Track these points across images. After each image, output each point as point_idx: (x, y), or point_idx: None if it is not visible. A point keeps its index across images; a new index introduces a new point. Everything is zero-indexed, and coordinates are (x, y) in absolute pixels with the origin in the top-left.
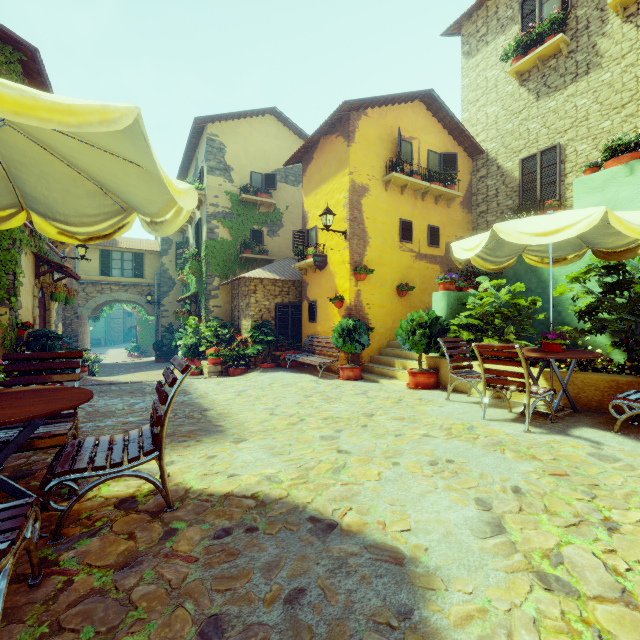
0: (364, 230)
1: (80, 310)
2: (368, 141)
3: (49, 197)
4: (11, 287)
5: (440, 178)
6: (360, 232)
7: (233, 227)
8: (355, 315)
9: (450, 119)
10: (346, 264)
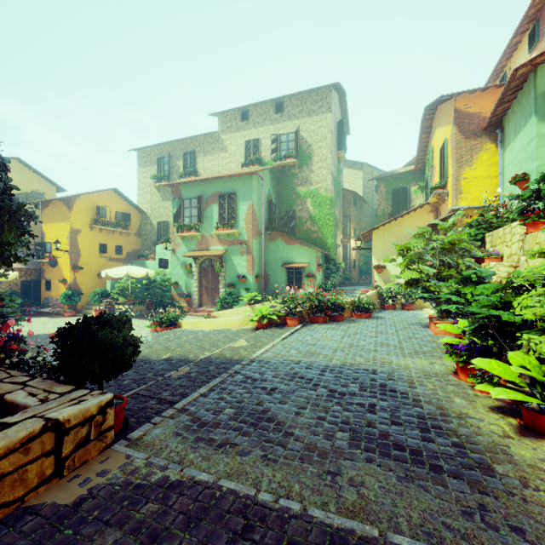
0: (79, 249)
1: None
2: (81, 209)
3: None
4: None
5: (121, 225)
6: (76, 250)
7: None
8: (74, 288)
9: (127, 199)
10: (68, 265)
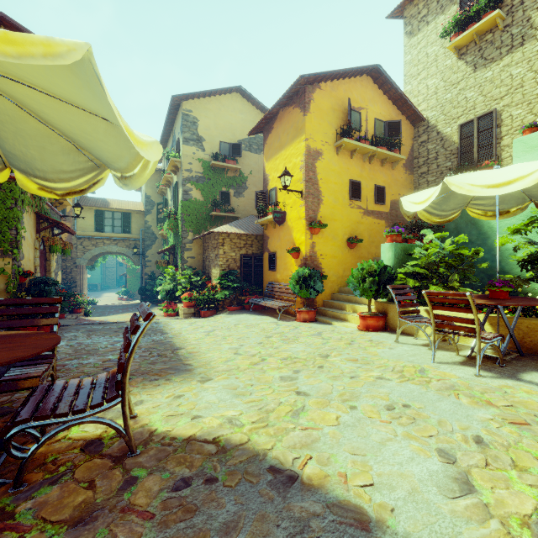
0: (318, 189)
1: (78, 261)
2: (322, 111)
3: (27, 154)
4: (14, 240)
5: (386, 143)
6: (314, 191)
7: (204, 189)
8: (310, 264)
9: (394, 91)
10: (302, 219)
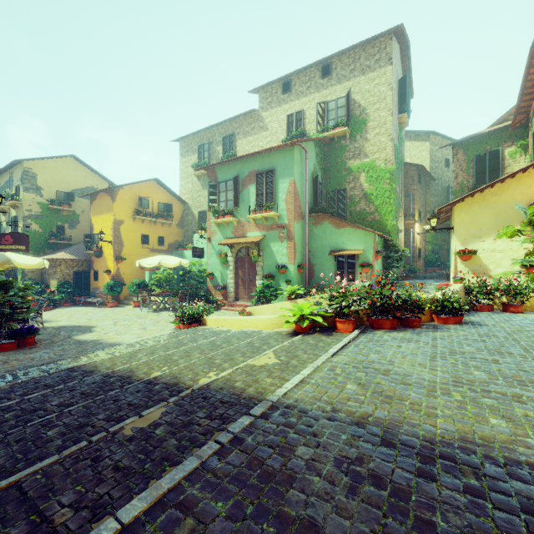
0: (122, 240)
1: None
2: (124, 200)
3: None
4: None
5: (163, 216)
6: (119, 241)
7: (43, 224)
8: (116, 279)
9: (169, 189)
10: (112, 256)
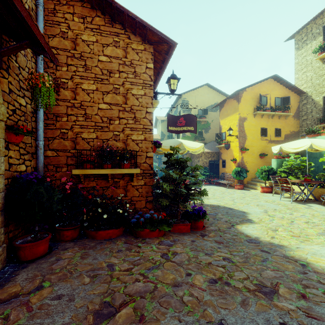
0: (245, 134)
1: None
2: (246, 100)
3: None
4: None
5: (280, 109)
6: (243, 135)
7: None
8: (241, 166)
9: (286, 82)
10: (237, 147)
